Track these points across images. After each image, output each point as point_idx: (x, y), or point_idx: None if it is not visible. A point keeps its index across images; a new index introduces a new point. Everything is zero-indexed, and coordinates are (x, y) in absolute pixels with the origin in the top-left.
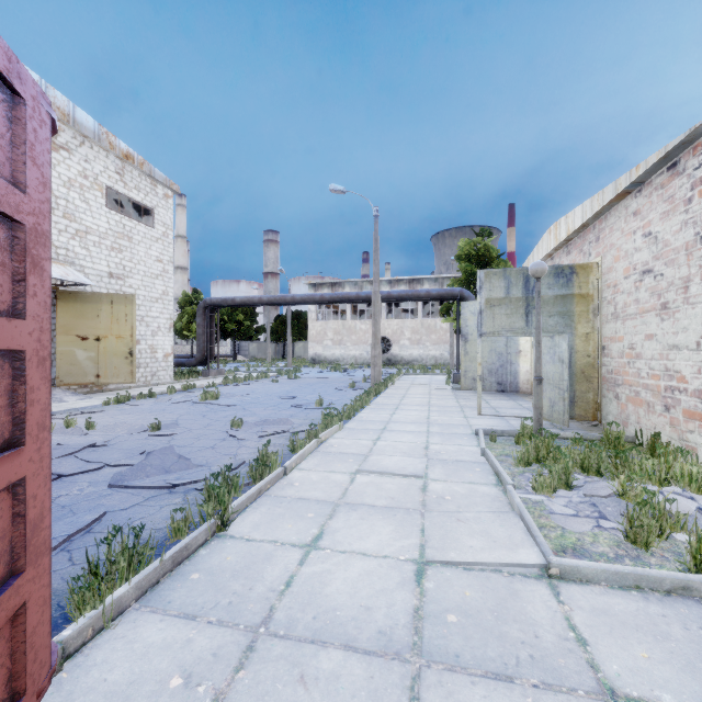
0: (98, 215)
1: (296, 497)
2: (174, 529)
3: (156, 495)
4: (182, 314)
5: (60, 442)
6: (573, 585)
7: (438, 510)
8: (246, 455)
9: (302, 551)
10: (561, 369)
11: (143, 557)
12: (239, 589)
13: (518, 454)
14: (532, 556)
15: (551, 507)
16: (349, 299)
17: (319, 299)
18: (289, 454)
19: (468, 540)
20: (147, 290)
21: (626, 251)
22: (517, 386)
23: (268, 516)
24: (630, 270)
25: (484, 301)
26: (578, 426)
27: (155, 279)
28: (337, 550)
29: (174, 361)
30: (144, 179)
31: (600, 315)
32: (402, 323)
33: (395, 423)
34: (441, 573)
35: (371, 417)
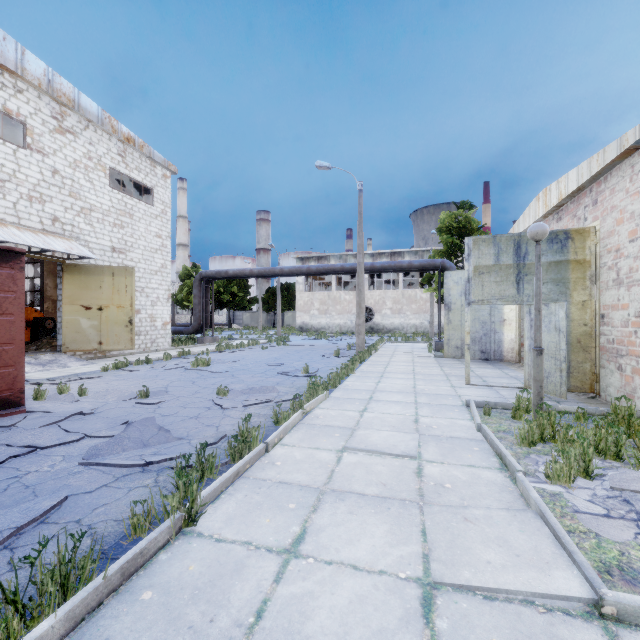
0: (101, 194)
1: (277, 480)
2: (135, 523)
3: (127, 474)
4: (182, 286)
5: (49, 410)
6: (638, 633)
7: (438, 503)
8: (228, 427)
9: (279, 559)
10: (557, 338)
11: (83, 572)
12: (197, 620)
13: (517, 430)
14: (573, 584)
15: (573, 502)
16: (334, 271)
17: (306, 271)
18: (272, 426)
19: (483, 551)
20: (147, 263)
21: (632, 212)
22: (501, 355)
23: (243, 505)
24: (637, 232)
25: (472, 268)
26: (574, 397)
27: (154, 253)
28: (321, 559)
29: (173, 329)
30: (144, 160)
31: (598, 282)
32: (383, 293)
33: (381, 393)
34: (455, 603)
35: (356, 385)
